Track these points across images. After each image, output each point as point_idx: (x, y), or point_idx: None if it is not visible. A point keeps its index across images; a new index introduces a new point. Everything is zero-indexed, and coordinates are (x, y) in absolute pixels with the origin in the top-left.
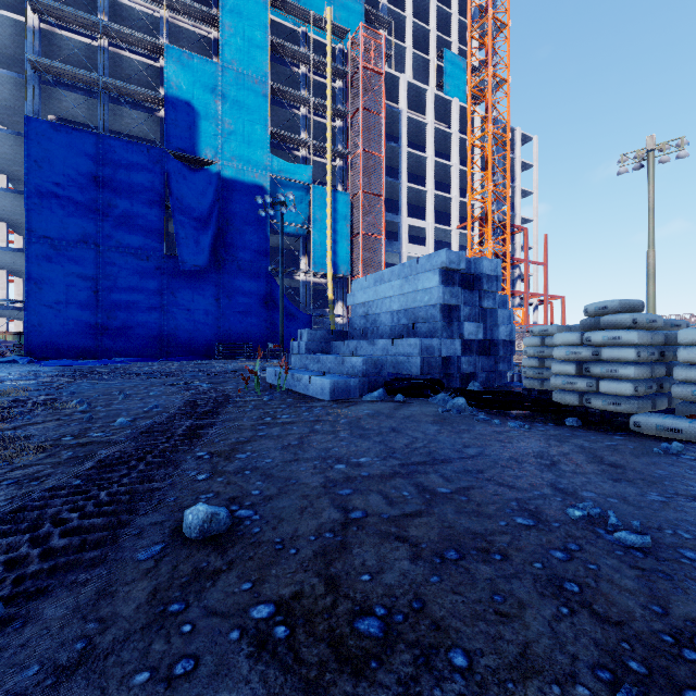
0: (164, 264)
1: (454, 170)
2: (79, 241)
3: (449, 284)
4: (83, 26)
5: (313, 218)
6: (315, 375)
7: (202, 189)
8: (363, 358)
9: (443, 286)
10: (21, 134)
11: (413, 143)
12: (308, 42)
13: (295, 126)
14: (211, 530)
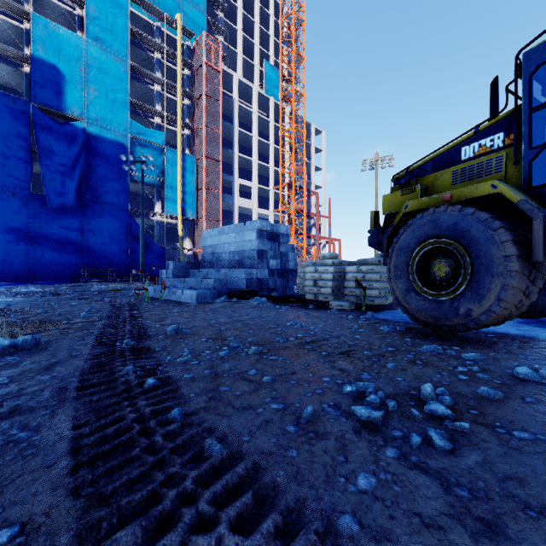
0: (31, 201)
1: (271, 147)
2: None
3: (262, 238)
4: None
5: (166, 172)
6: (186, 290)
7: (68, 141)
8: (214, 279)
9: (258, 239)
10: None
11: (243, 123)
12: (161, 35)
13: (150, 98)
14: (178, 332)
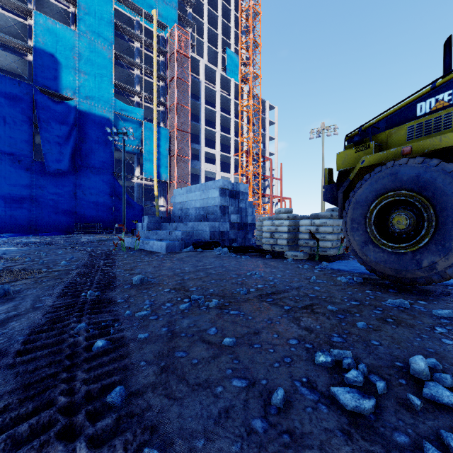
0: (33, 167)
1: (232, 121)
2: None
3: (224, 195)
4: None
5: (144, 142)
6: (157, 241)
7: (64, 116)
8: (182, 232)
9: (221, 197)
10: None
11: (208, 101)
12: (140, 28)
13: (131, 80)
14: (143, 282)
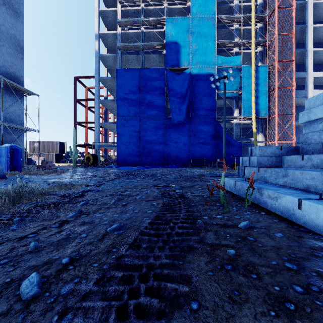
0: (165, 122)
1: None
2: (133, 116)
3: None
4: (135, 25)
5: (242, 85)
6: (308, 198)
7: (182, 82)
8: None
9: None
10: (116, 77)
11: (316, 21)
12: None
13: (230, 37)
14: None
